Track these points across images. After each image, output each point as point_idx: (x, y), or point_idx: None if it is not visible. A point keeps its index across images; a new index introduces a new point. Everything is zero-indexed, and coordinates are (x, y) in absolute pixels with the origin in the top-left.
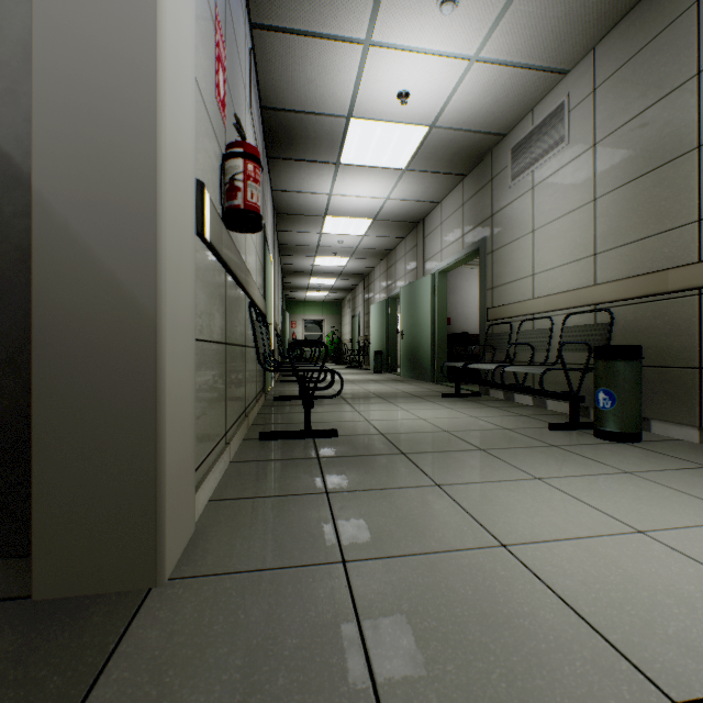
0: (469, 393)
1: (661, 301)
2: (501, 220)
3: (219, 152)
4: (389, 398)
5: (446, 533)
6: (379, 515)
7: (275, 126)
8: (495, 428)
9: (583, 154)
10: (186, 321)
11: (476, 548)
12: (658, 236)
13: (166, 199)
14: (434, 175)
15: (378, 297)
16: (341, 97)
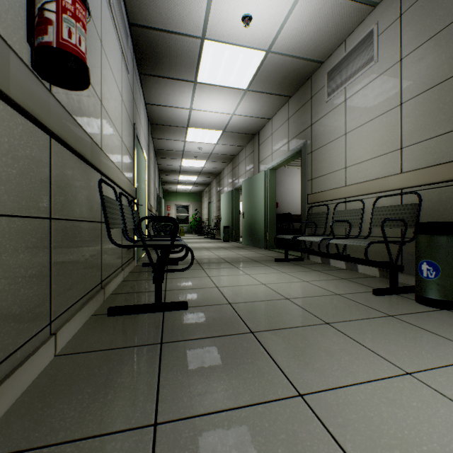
0: (295, 258)
1: None
2: (319, 127)
3: None
4: (235, 263)
5: None
6: None
7: (142, 44)
8: (328, 294)
9: (391, 68)
10: None
11: None
12: None
13: None
14: (268, 95)
15: (226, 188)
16: (195, 17)
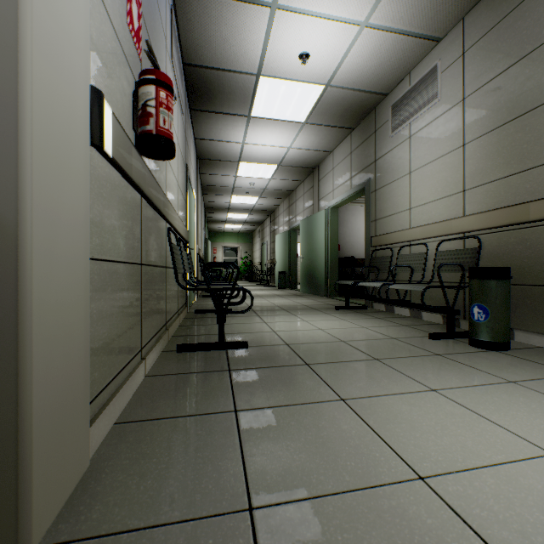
0: (357, 306)
1: (523, 229)
2: (383, 164)
3: (132, 79)
4: (292, 310)
5: (358, 461)
6: (288, 439)
7: (195, 81)
8: (384, 338)
9: (454, 107)
10: (73, 237)
11: (393, 483)
12: (520, 174)
13: (32, 86)
14: (328, 128)
15: (282, 228)
16: (251, 56)
